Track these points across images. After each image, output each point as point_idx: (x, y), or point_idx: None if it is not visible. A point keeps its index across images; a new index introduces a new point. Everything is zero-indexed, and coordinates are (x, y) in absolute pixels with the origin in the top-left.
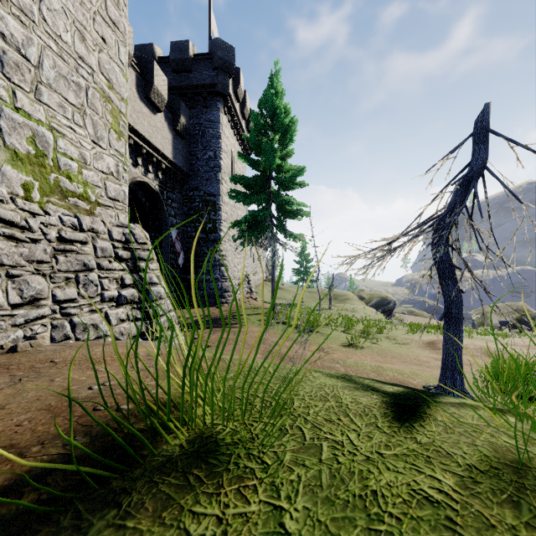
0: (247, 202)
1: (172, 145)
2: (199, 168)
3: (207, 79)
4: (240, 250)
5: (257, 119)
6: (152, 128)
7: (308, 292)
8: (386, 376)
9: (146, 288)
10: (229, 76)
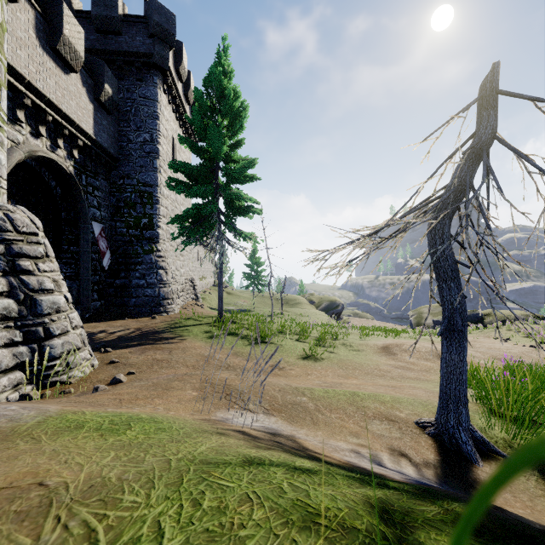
0: (190, 193)
1: (93, 118)
2: (131, 152)
3: (141, 47)
4: (181, 250)
5: (202, 98)
6: (63, 91)
7: (259, 297)
8: (367, 410)
9: (32, 297)
10: (169, 48)
